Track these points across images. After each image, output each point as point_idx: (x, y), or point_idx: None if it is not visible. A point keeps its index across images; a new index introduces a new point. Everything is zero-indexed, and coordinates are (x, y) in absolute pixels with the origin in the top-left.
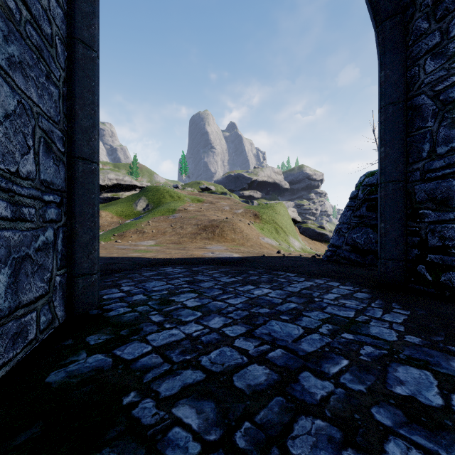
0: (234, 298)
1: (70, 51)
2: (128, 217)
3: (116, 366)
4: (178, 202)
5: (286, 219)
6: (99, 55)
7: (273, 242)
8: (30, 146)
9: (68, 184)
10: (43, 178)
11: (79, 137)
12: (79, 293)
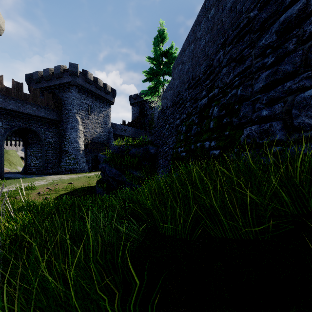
0: None
1: None
2: None
3: None
4: None
5: (16, 158)
6: None
7: (8, 169)
8: None
9: None
10: None
11: None
12: None
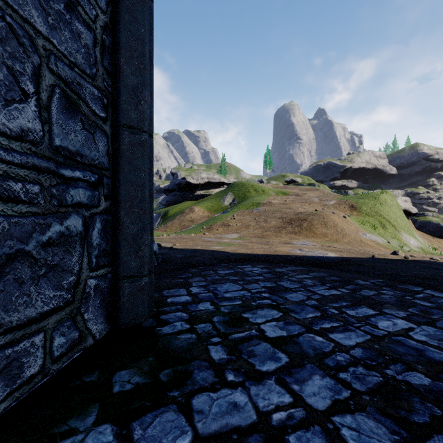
0: (343, 332)
1: None
2: (216, 212)
3: None
4: (262, 196)
5: (396, 210)
6: None
7: (378, 239)
8: (30, 93)
9: (113, 160)
10: (59, 145)
11: (124, 99)
12: (124, 300)
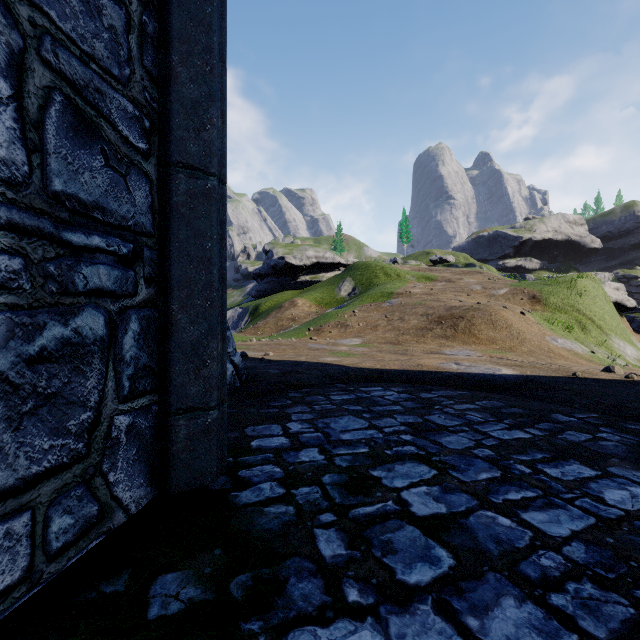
0: (544, 510)
1: None
2: (329, 306)
3: None
4: (396, 283)
5: (602, 303)
6: None
7: (576, 347)
8: (3, 97)
9: (160, 221)
10: (61, 190)
11: (179, 122)
12: (179, 447)
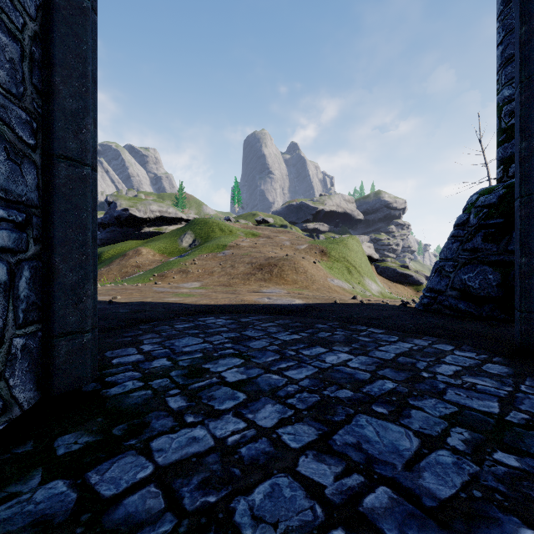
0: (296, 369)
1: None
2: (172, 255)
3: (77, 515)
4: (229, 237)
5: (361, 256)
6: (96, 8)
7: (344, 285)
8: None
9: (44, 196)
10: None
11: (60, 125)
12: (60, 361)
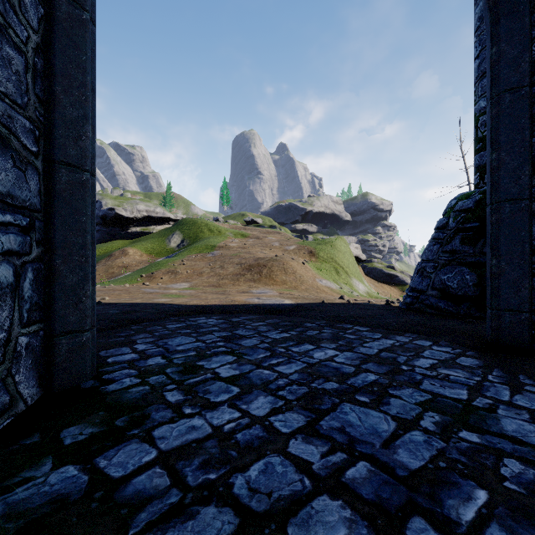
0: (286, 365)
1: (47, 7)
2: (159, 255)
3: (91, 493)
4: (218, 238)
5: (348, 257)
6: (94, 19)
7: (332, 285)
8: None
9: (45, 201)
10: None
11: (61, 133)
12: (61, 359)
